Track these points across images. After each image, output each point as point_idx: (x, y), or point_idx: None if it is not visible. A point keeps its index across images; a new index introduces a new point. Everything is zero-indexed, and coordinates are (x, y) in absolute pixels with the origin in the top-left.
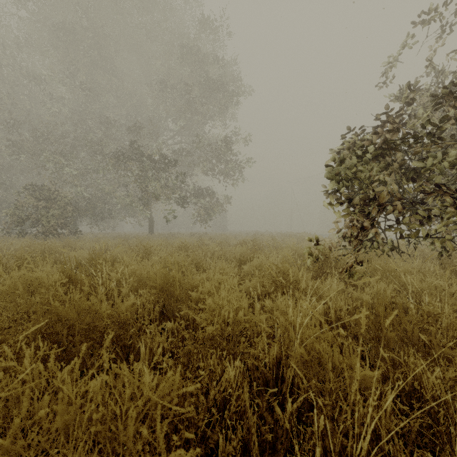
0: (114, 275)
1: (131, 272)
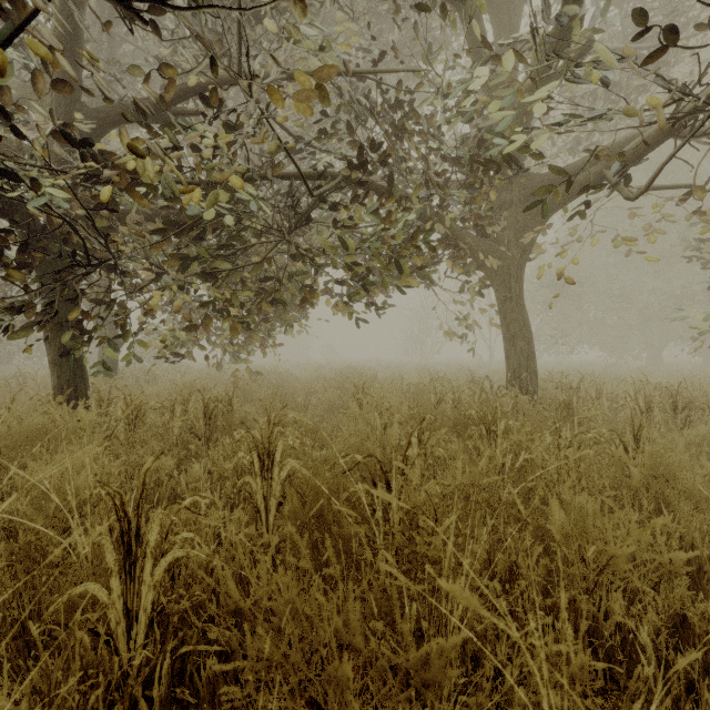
0: None
1: None
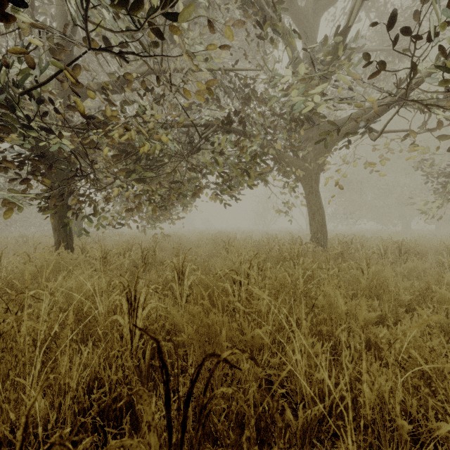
0: None
1: None
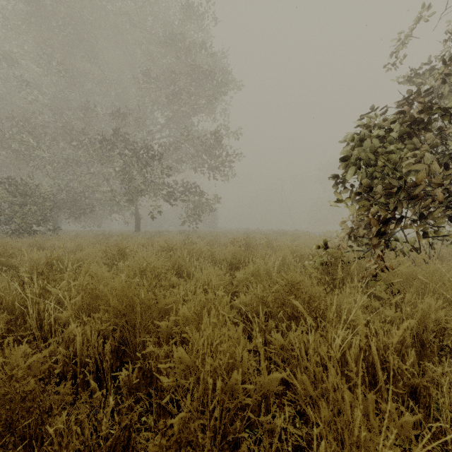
0: (56, 290)
1: (82, 286)
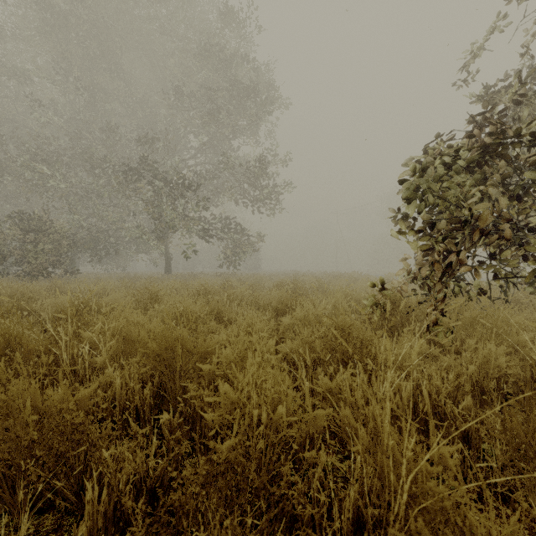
0: (89, 334)
1: (116, 329)
